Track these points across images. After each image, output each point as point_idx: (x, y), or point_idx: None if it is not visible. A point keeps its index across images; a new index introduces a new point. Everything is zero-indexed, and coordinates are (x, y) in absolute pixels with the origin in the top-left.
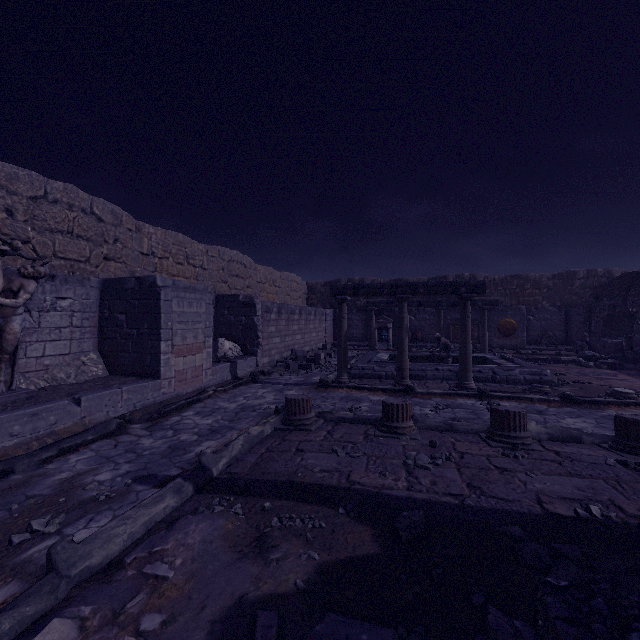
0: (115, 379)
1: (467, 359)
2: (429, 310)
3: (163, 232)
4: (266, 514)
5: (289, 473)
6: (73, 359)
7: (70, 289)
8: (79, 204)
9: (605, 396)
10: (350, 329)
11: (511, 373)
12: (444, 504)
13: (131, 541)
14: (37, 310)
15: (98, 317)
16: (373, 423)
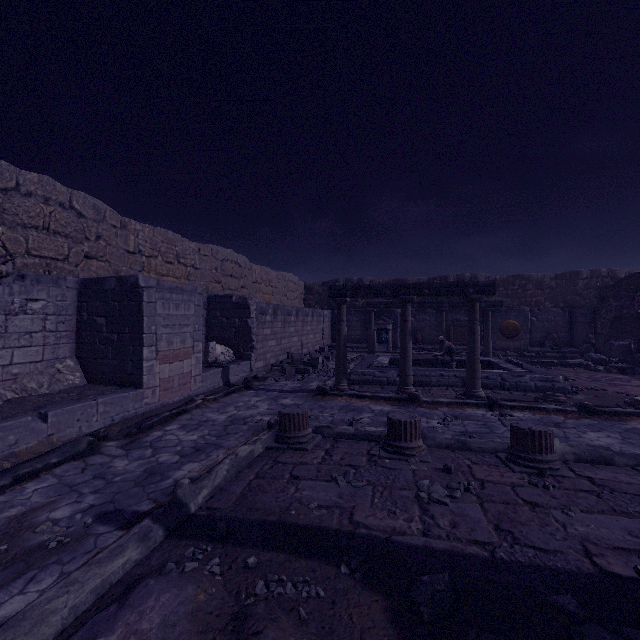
0: (93, 389)
1: (475, 365)
2: (429, 311)
3: (151, 229)
4: (250, 574)
5: (280, 510)
6: (46, 367)
7: (43, 290)
8: (56, 197)
9: (625, 405)
10: (348, 330)
11: (521, 379)
12: (471, 558)
13: (74, 616)
14: (3, 313)
15: (76, 320)
16: (377, 440)
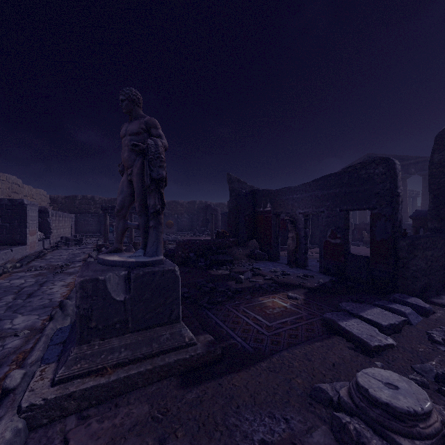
0: (0, 246)
1: None
2: (135, 216)
3: None
4: None
5: None
6: None
7: None
8: None
9: None
10: (87, 226)
11: (168, 238)
12: None
13: None
14: None
15: None
16: None
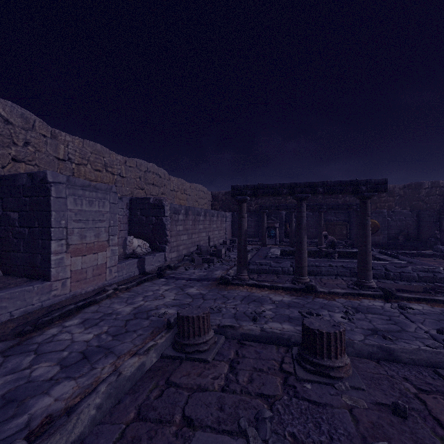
0: (0, 281)
1: (367, 258)
2: (307, 213)
3: (81, 141)
4: None
5: None
6: None
7: None
8: None
9: None
10: None
11: (404, 270)
12: None
13: None
14: None
15: None
16: (286, 344)
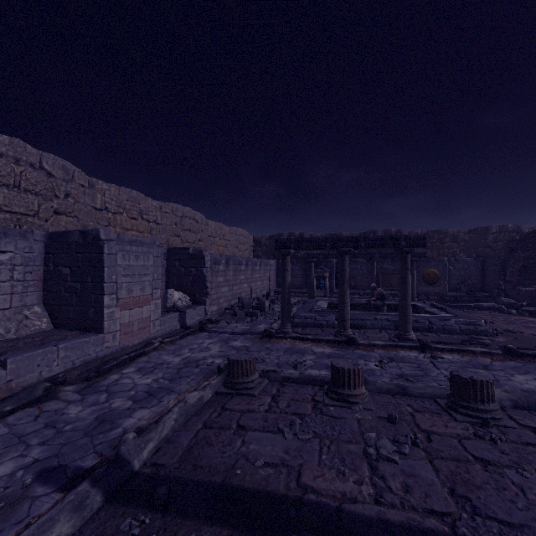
0: (57, 334)
1: (407, 311)
2: (361, 261)
3: (117, 189)
4: None
5: (226, 468)
6: (14, 313)
7: (10, 242)
8: (27, 158)
9: None
10: (291, 277)
11: (447, 323)
12: (431, 535)
13: None
14: None
15: (43, 270)
16: (320, 384)
